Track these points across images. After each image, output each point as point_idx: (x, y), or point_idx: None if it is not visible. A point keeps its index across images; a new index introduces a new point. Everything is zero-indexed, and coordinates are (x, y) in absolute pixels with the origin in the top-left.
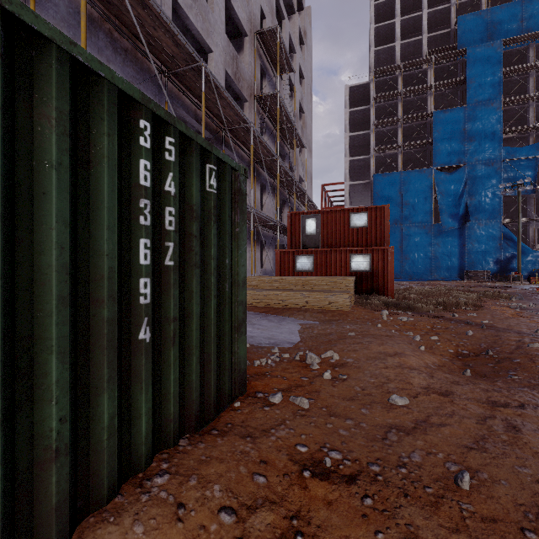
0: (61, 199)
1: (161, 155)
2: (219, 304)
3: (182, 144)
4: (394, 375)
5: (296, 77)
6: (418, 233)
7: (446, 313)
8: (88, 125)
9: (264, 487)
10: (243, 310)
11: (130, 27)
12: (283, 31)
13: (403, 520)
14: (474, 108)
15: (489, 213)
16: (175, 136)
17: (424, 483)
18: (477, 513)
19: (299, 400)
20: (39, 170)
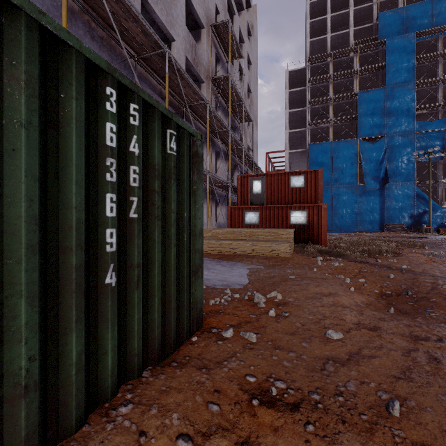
0: (30, 155)
1: (126, 119)
2: (178, 252)
3: (145, 111)
4: (329, 312)
5: (245, 62)
6: (346, 193)
7: (371, 259)
8: (57, 89)
9: (218, 415)
10: (200, 257)
11: (105, 18)
12: (234, 24)
13: (342, 445)
14: (392, 89)
15: (405, 176)
16: (139, 103)
17: (359, 411)
18: (408, 438)
19: (248, 335)
20: (8, 128)
